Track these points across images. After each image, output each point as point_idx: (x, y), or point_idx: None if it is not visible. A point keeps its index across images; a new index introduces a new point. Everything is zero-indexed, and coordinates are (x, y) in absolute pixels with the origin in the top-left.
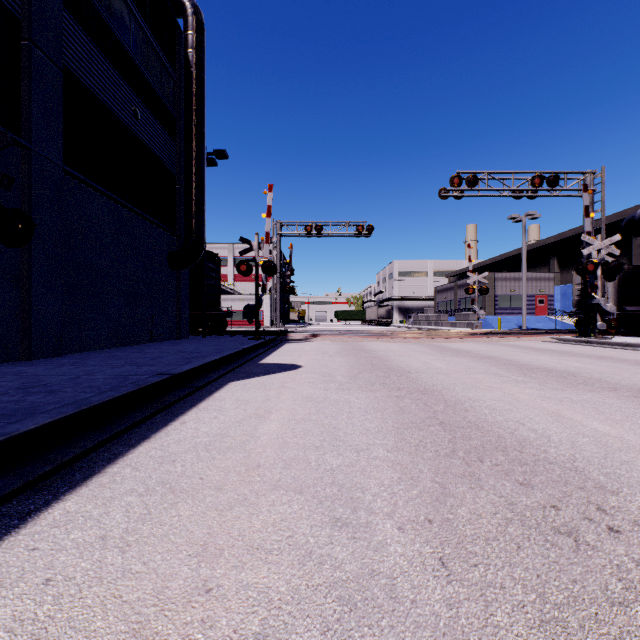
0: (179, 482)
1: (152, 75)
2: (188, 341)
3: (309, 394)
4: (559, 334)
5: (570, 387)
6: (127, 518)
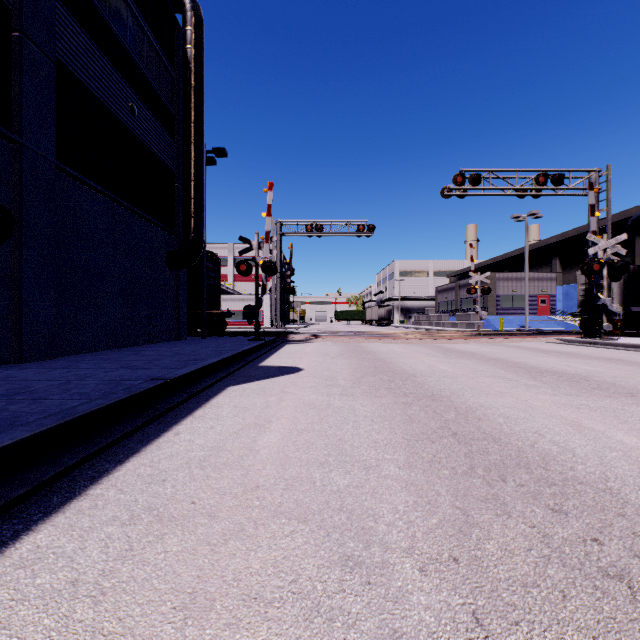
0: (168, 507)
1: (150, 71)
2: (187, 342)
3: (311, 400)
4: (563, 335)
5: (585, 392)
6: (105, 555)
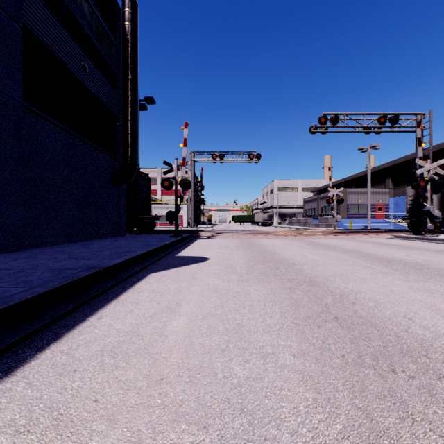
0: (69, 407)
1: (98, 40)
2: (125, 238)
3: (215, 285)
4: (397, 232)
5: (430, 278)
6: None
